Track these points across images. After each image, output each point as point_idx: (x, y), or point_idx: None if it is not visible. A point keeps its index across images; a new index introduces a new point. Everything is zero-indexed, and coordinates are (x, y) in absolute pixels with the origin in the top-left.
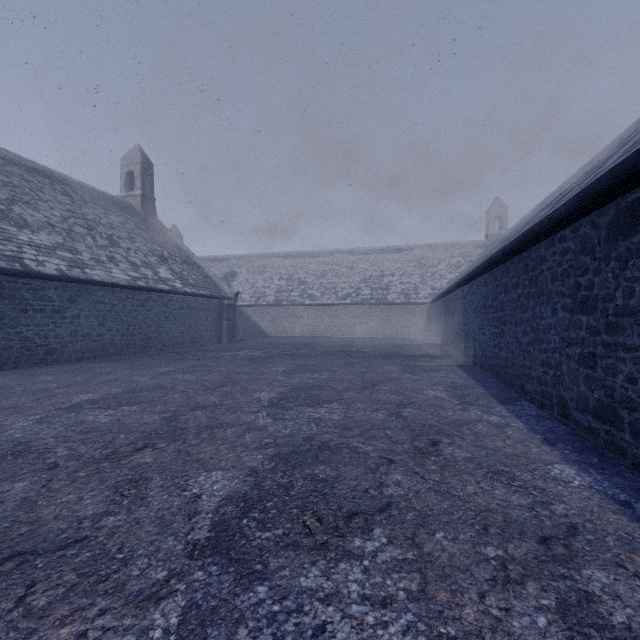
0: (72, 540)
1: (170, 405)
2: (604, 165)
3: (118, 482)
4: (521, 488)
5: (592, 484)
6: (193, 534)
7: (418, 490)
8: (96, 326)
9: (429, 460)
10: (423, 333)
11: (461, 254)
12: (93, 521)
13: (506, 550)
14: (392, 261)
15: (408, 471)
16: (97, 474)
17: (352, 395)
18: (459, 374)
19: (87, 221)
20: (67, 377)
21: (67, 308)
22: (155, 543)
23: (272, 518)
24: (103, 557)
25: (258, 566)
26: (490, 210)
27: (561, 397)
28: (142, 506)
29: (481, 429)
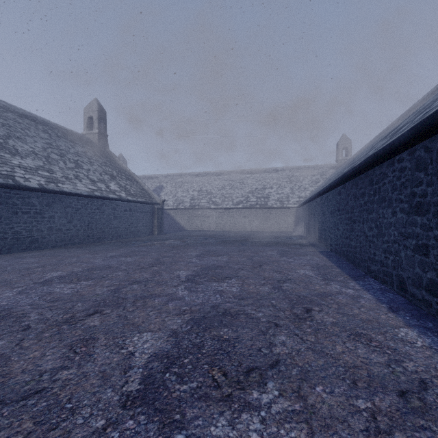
0: (33, 391)
1: (115, 280)
2: (431, 106)
3: (73, 341)
4: (377, 348)
5: (431, 345)
6: (127, 386)
7: (299, 349)
8: (66, 223)
9: (305, 324)
10: (293, 228)
11: (319, 173)
12: (51, 374)
13: (373, 402)
14: (271, 178)
15: (290, 333)
16: (58, 335)
17: (245, 273)
18: (320, 257)
19: (60, 150)
20: (44, 259)
21: (45, 211)
22: (97, 394)
23: (188, 373)
24: (55, 407)
25: (177, 416)
26: (339, 143)
27: (399, 276)
28: (89, 362)
29: (341, 299)
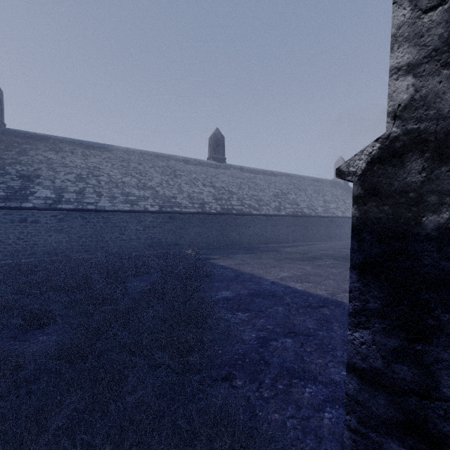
0: None
1: None
2: None
3: None
4: None
5: None
6: None
7: None
8: (348, 230)
9: None
10: None
11: None
12: None
13: None
14: None
15: None
16: None
17: None
18: None
19: (335, 196)
20: None
21: (342, 225)
22: None
23: None
24: None
25: None
26: None
27: None
28: None
29: None
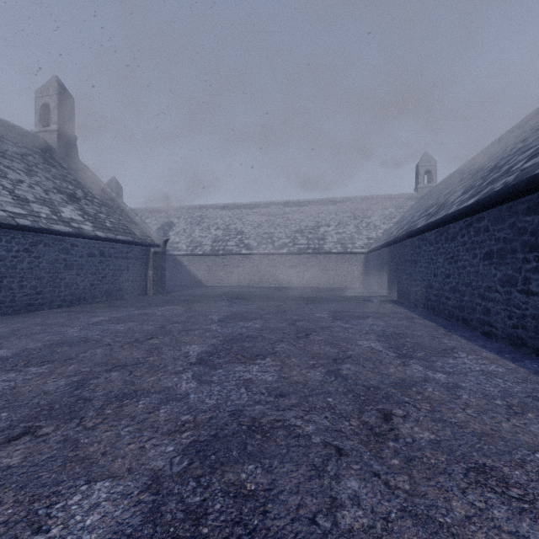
0: None
1: None
2: None
3: None
4: None
5: None
6: None
7: None
8: None
9: None
10: (360, 282)
11: (393, 206)
12: None
13: None
14: (327, 212)
15: None
16: None
17: (368, 503)
18: (499, 362)
19: None
20: None
21: None
22: None
23: None
24: None
25: None
26: (420, 164)
27: None
28: None
29: None
